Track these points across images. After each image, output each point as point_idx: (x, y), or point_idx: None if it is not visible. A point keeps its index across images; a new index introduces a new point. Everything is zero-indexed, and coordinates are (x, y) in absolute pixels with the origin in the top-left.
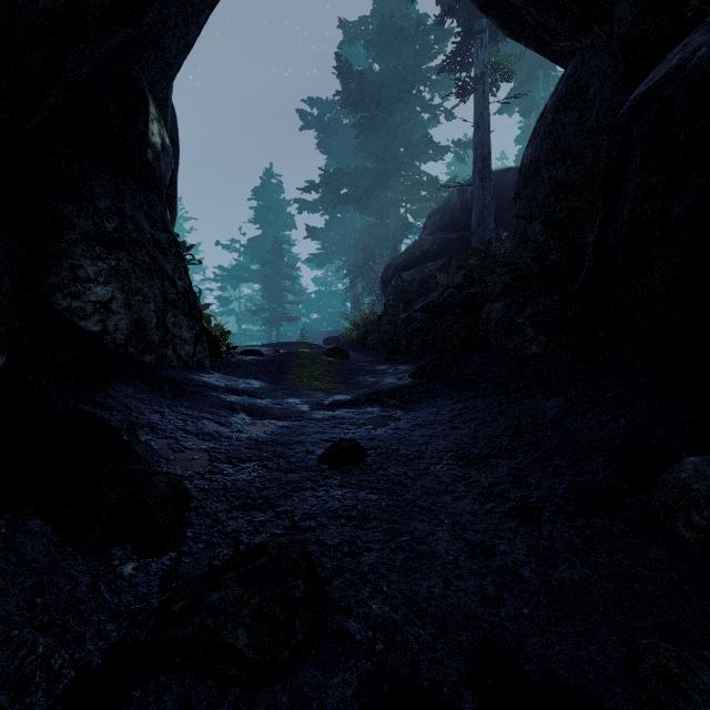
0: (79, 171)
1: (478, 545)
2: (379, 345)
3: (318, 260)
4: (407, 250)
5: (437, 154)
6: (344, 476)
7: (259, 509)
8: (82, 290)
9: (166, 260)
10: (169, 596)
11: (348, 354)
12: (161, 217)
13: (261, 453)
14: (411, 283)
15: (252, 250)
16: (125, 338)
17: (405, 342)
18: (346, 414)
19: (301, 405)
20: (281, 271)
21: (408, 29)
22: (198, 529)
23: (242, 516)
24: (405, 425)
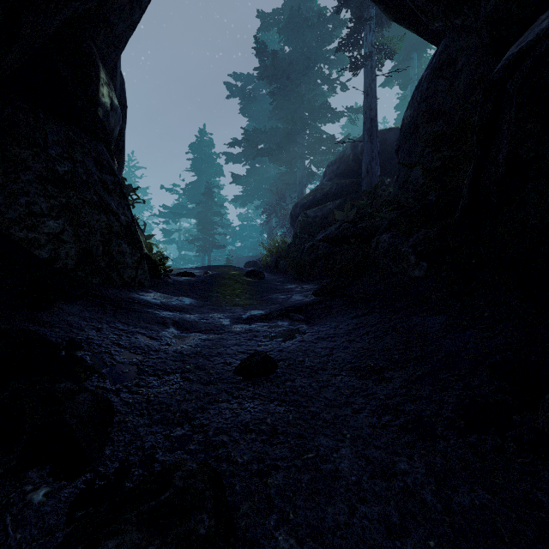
0: (34, 122)
1: (379, 462)
2: (289, 268)
3: (241, 200)
4: (311, 192)
5: (334, 118)
6: (256, 388)
7: (176, 423)
8: (36, 223)
9: (112, 198)
10: (73, 529)
11: (264, 275)
12: (108, 163)
13: (184, 365)
14: (314, 218)
15: (189, 192)
16: (75, 264)
17: (309, 265)
18: (260, 327)
19: (223, 319)
20: (211, 209)
21: (312, 19)
22: (116, 446)
23: (160, 430)
24: (310, 338)
